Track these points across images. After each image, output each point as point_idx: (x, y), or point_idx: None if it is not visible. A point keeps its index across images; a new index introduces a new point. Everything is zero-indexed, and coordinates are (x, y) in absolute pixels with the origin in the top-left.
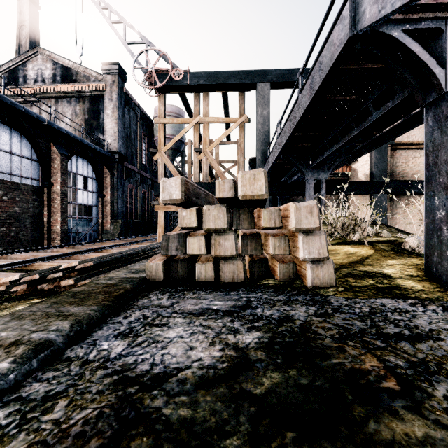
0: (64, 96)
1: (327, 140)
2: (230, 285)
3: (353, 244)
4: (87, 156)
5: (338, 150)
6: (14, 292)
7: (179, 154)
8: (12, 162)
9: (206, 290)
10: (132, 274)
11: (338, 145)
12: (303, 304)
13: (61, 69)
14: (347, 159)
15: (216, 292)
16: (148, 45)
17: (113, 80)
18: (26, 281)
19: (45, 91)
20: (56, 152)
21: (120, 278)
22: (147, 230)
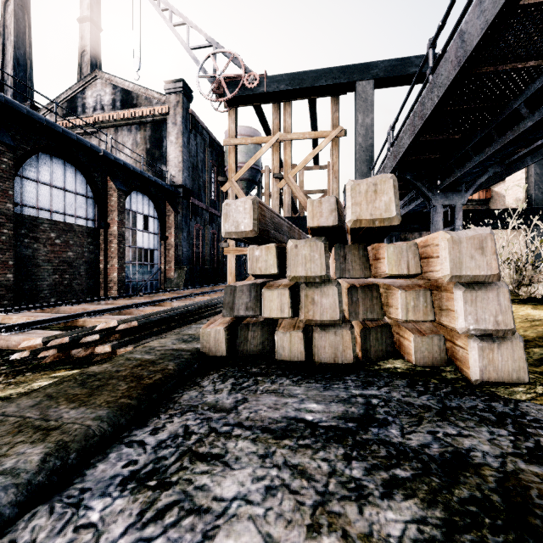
0: (124, 124)
1: (471, 144)
2: (330, 369)
3: (535, 304)
4: (147, 191)
5: (490, 158)
6: (45, 358)
7: (254, 186)
8: (66, 200)
9: (292, 377)
10: (182, 344)
11: (492, 148)
12: (477, 419)
13: (121, 93)
14: (495, 176)
15: (309, 381)
16: (215, 48)
17: (177, 100)
18: (57, 345)
19: (104, 119)
20: (113, 188)
21: (163, 349)
22: (216, 279)
